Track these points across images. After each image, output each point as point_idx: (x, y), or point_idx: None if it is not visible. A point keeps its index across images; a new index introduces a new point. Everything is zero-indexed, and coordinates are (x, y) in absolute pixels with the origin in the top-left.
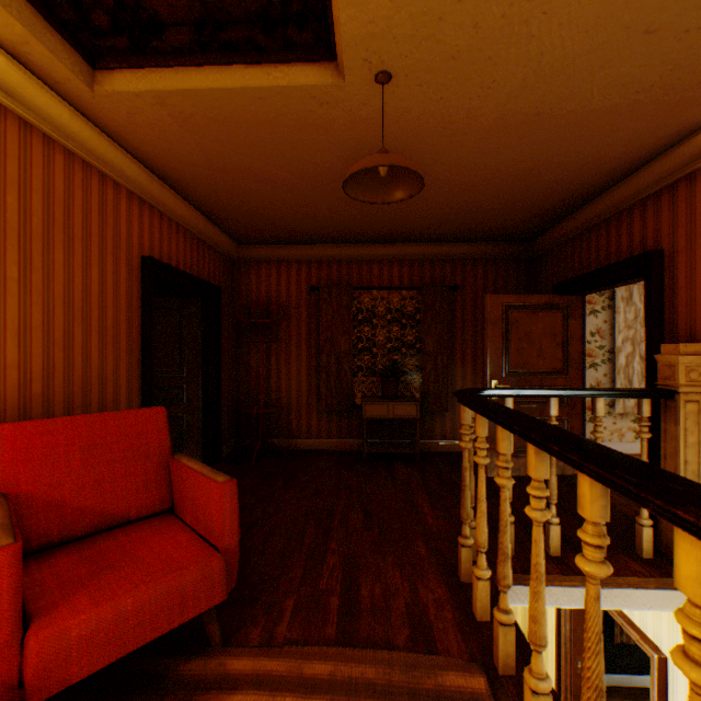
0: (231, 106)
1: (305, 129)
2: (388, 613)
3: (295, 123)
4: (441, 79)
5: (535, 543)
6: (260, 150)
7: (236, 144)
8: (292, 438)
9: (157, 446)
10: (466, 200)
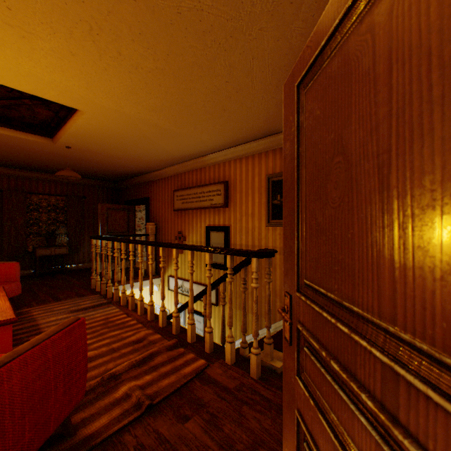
0: (2, 136)
1: (32, 146)
2: (71, 296)
3: (29, 144)
4: (87, 151)
5: (110, 259)
6: (3, 143)
7: None
8: None
9: None
10: (92, 169)
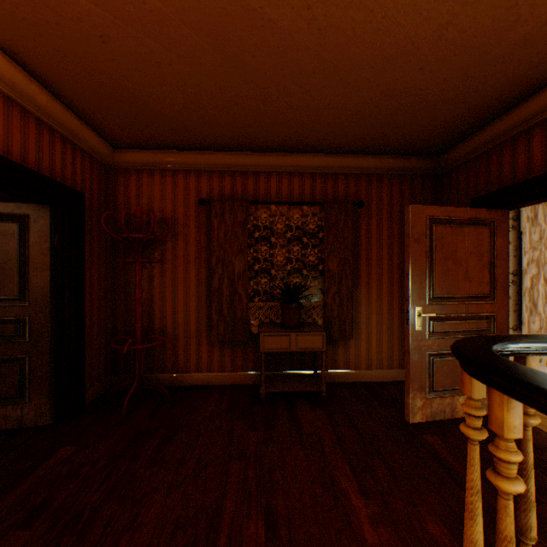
0: None
1: None
2: None
3: None
4: None
5: None
6: None
7: None
8: (179, 373)
9: None
10: (395, 78)
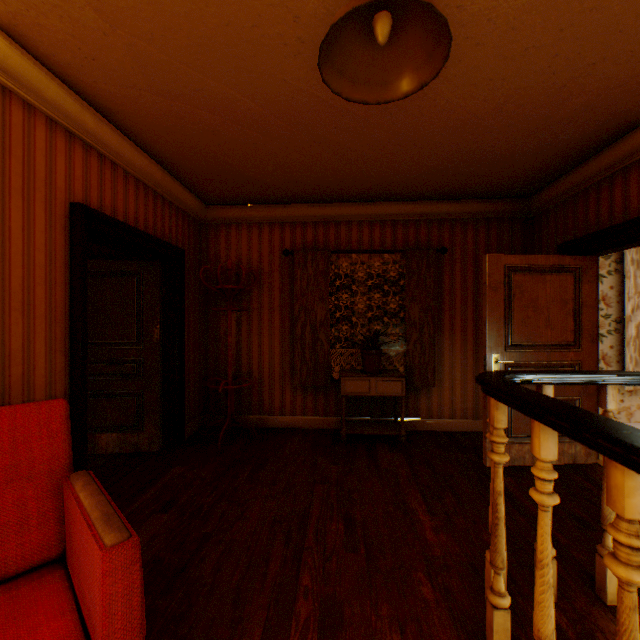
0: None
1: (266, 15)
2: None
3: (251, 1)
4: None
5: None
6: (210, 57)
7: (177, 45)
8: (264, 415)
9: (45, 460)
10: (466, 140)
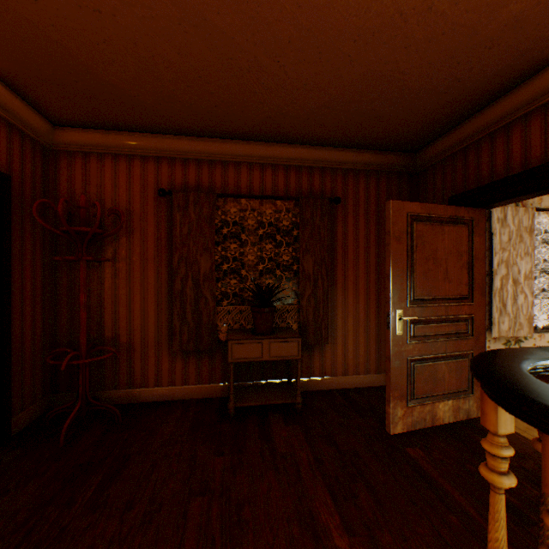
0: None
1: None
2: None
3: None
4: None
5: None
6: None
7: None
8: (136, 388)
9: None
10: (379, 57)
